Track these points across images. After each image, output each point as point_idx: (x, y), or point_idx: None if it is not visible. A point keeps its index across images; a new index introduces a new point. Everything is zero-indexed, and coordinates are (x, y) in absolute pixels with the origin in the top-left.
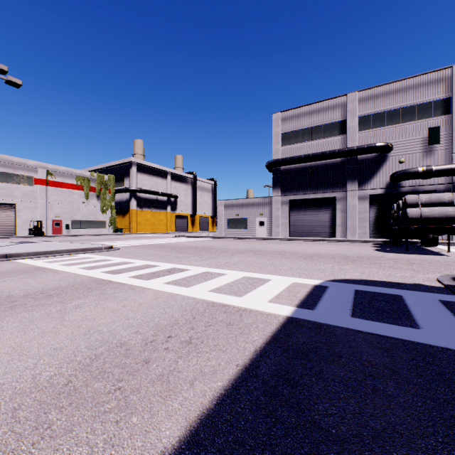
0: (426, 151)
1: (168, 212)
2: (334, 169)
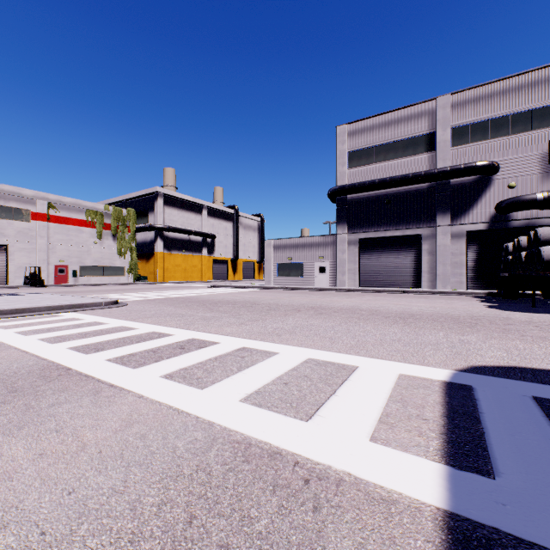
0: (547, 171)
1: (203, 256)
2: (419, 198)
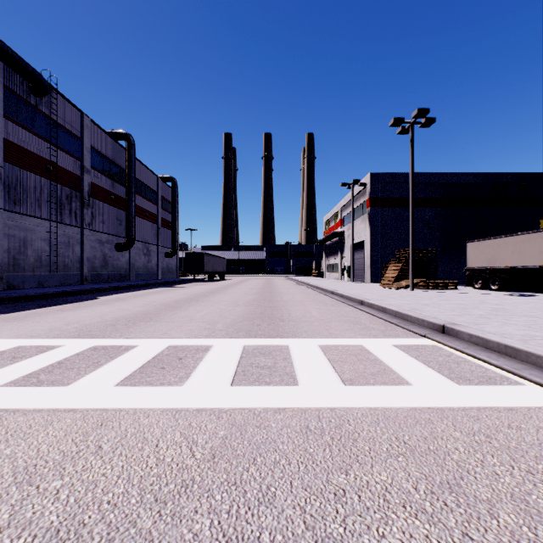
0: None
1: None
2: None
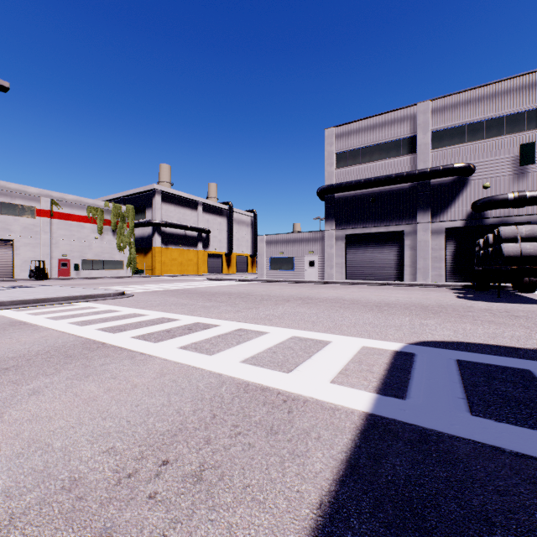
0: (518, 173)
1: (198, 250)
2: (401, 196)
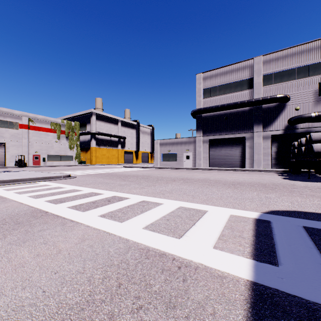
0: (317, 100)
1: (118, 149)
2: (244, 115)
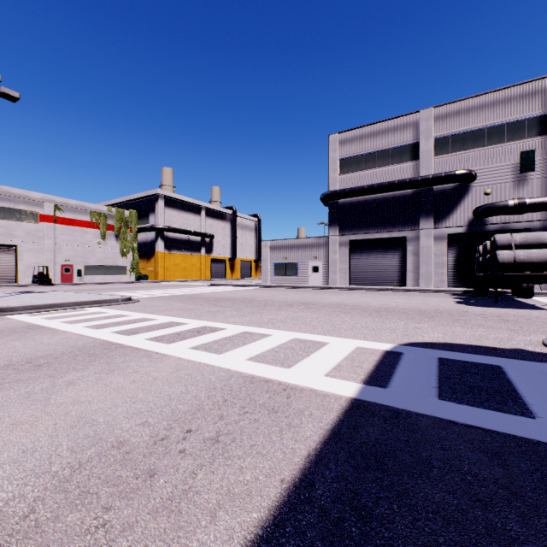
0: (518, 180)
1: (202, 256)
2: (404, 203)
